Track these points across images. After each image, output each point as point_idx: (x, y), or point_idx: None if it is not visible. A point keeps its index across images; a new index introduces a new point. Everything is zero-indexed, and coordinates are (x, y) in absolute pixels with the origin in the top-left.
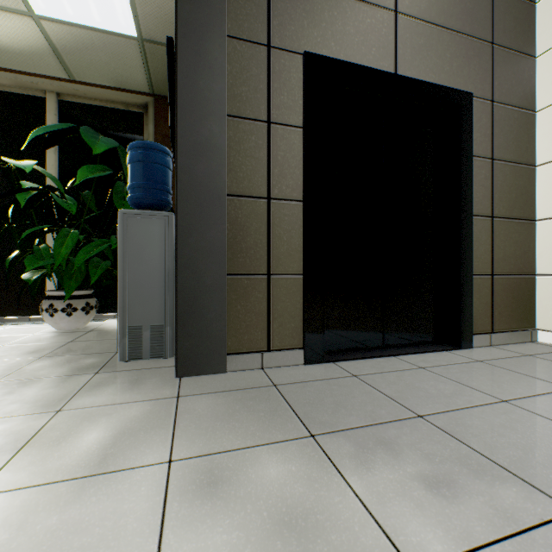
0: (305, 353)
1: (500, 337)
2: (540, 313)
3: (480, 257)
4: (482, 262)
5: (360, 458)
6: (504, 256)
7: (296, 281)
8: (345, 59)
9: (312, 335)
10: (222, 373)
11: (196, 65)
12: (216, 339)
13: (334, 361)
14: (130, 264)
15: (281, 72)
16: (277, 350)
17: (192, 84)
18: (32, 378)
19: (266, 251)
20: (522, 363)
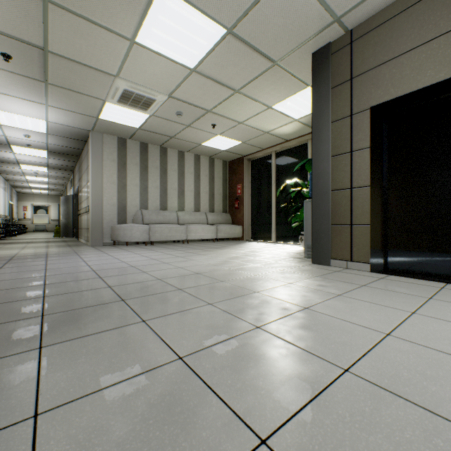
0: (370, 266)
1: None
2: None
3: None
4: None
5: (316, 280)
6: None
7: (366, 228)
8: (401, 93)
9: (374, 257)
10: (328, 266)
11: (318, 143)
12: (325, 251)
13: (390, 274)
14: (307, 221)
15: (358, 124)
16: (355, 262)
17: (317, 151)
18: (280, 256)
19: (349, 213)
20: None
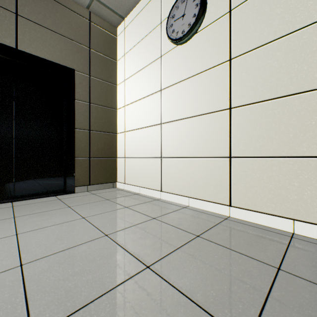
0: None
1: (94, 187)
2: (118, 174)
3: (82, 149)
4: (84, 151)
5: None
6: (98, 149)
7: None
8: None
9: None
10: None
11: None
12: None
13: None
14: None
15: None
16: None
17: None
18: None
19: None
20: (79, 198)
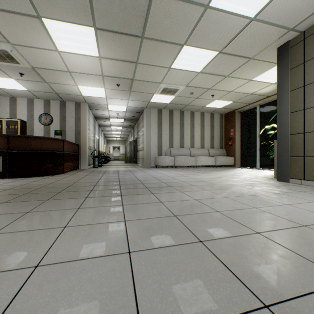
0: None
1: None
2: None
3: None
4: None
5: (270, 187)
6: None
7: None
8: None
9: None
10: (288, 182)
11: (281, 104)
12: (286, 173)
13: None
14: (275, 154)
15: (308, 91)
16: (307, 180)
17: (280, 110)
18: (256, 176)
19: (302, 149)
20: None
